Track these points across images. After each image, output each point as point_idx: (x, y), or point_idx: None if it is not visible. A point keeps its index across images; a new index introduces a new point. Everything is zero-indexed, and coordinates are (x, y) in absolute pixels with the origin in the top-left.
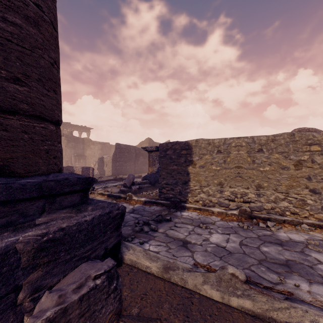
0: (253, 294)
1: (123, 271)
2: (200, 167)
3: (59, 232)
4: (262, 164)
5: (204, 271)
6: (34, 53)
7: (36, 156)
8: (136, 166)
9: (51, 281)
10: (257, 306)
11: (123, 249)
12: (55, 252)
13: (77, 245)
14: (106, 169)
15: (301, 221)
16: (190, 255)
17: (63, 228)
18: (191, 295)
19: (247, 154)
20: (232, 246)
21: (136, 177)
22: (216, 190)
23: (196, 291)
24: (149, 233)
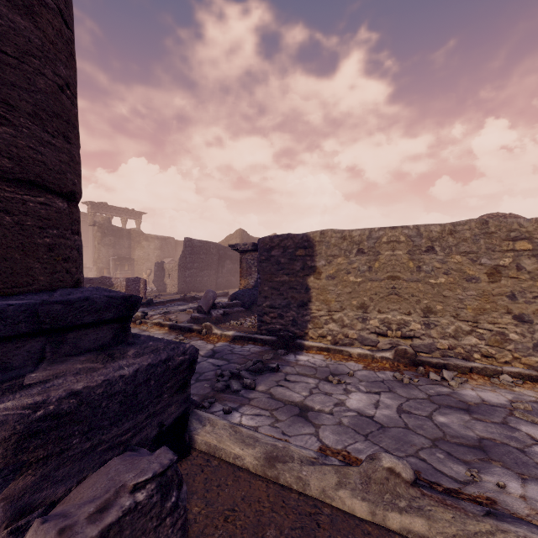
0: (427, 507)
1: (194, 465)
2: (328, 278)
3: (69, 400)
4: (434, 273)
5: (338, 463)
6: (24, 65)
7: (27, 257)
8: (219, 277)
9: (53, 492)
10: (435, 529)
11: (194, 424)
12: (61, 437)
13: (106, 422)
14: (168, 282)
15: (499, 370)
16: (312, 432)
17: (77, 391)
18: (315, 510)
19: (407, 256)
20: (385, 414)
21: (219, 295)
22: (356, 316)
23: (324, 501)
24: (240, 394)
